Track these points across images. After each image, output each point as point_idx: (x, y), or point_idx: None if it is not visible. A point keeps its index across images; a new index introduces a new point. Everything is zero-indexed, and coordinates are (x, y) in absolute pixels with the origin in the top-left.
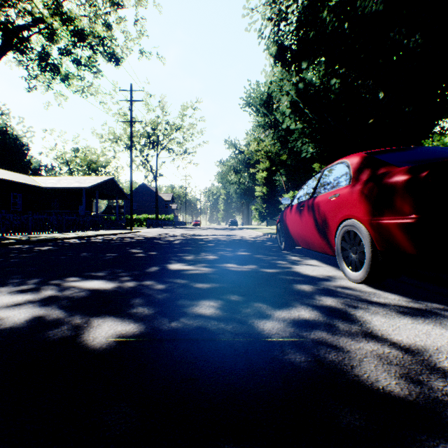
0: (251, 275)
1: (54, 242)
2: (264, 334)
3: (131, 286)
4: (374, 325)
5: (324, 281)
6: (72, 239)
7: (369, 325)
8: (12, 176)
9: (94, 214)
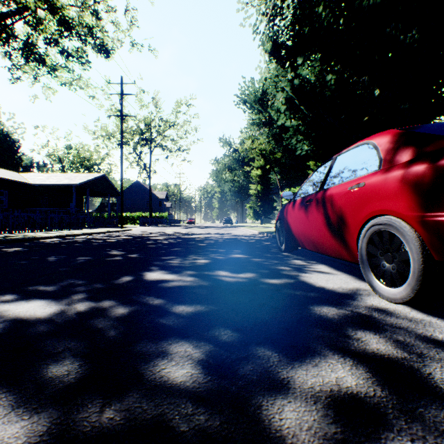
0: (249, 289)
1: (31, 242)
2: None
3: (80, 311)
4: None
5: (348, 298)
6: (53, 238)
7: None
8: None
9: (85, 212)
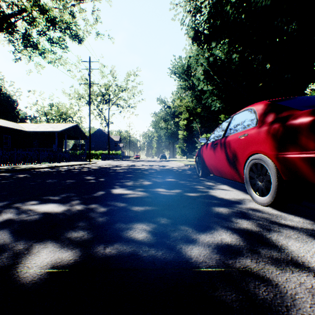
0: (177, 198)
1: (31, 171)
2: (192, 263)
3: (79, 209)
4: (291, 251)
5: (236, 203)
6: (45, 168)
7: (287, 251)
8: (4, 123)
9: (64, 150)
